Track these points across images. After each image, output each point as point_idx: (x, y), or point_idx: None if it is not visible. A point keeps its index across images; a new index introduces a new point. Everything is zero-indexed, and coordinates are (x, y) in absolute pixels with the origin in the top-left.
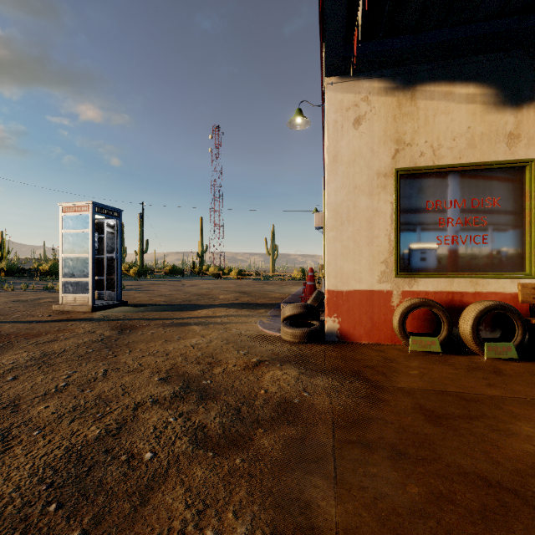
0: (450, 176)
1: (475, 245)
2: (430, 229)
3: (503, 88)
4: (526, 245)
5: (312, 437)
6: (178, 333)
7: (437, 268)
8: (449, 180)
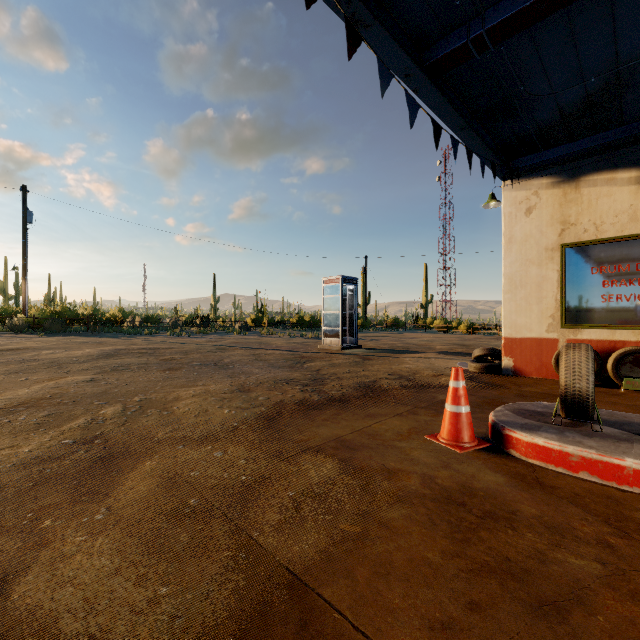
0: (614, 246)
1: (639, 302)
2: (594, 290)
3: None
4: None
5: None
6: (397, 363)
7: (601, 321)
8: (613, 249)
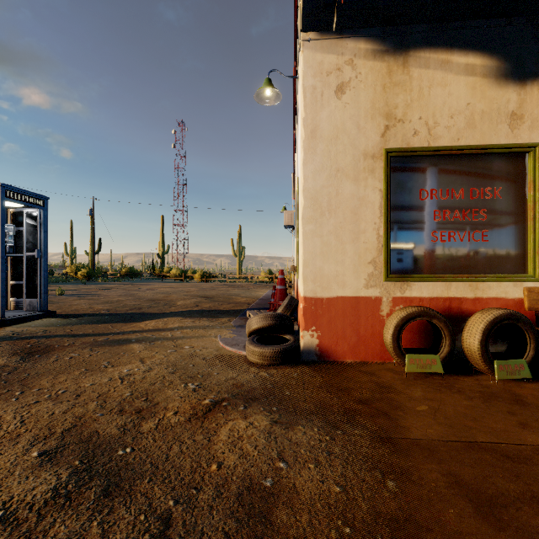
0: (446, 161)
1: (474, 242)
2: (424, 223)
3: (505, 60)
4: (528, 243)
5: None
6: (109, 356)
7: (432, 270)
8: (445, 166)
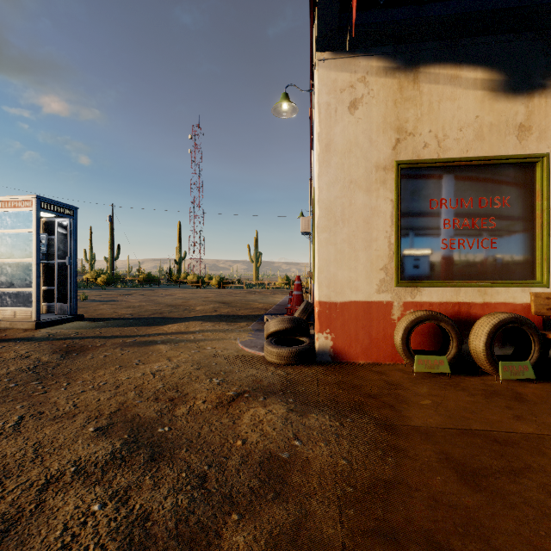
0: (456, 172)
1: (483, 249)
2: (434, 231)
3: (513, 73)
4: (537, 250)
5: (309, 522)
6: (139, 355)
7: (442, 276)
8: (455, 176)
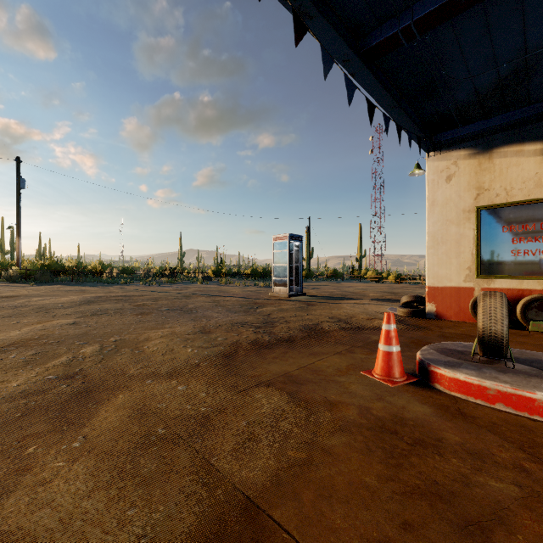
0: (522, 208)
1: None
2: (505, 246)
3: None
4: None
5: None
6: (337, 308)
7: (511, 273)
8: (521, 211)
